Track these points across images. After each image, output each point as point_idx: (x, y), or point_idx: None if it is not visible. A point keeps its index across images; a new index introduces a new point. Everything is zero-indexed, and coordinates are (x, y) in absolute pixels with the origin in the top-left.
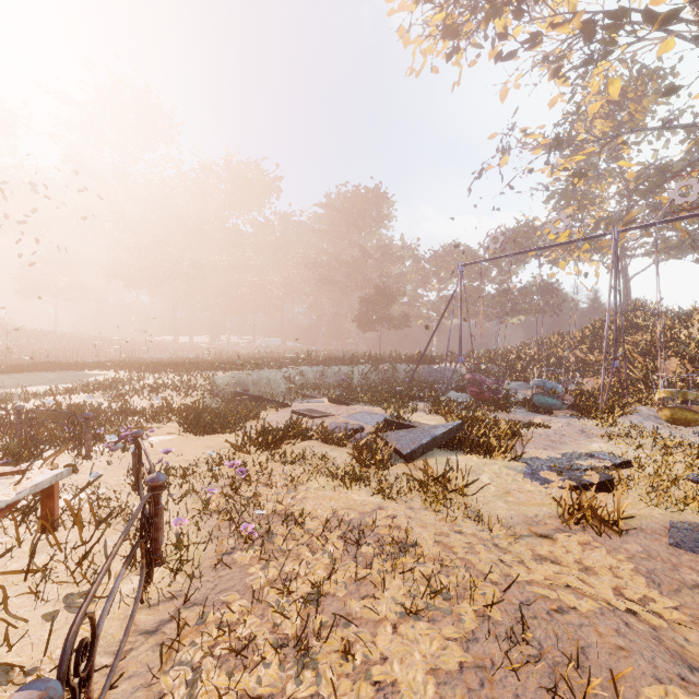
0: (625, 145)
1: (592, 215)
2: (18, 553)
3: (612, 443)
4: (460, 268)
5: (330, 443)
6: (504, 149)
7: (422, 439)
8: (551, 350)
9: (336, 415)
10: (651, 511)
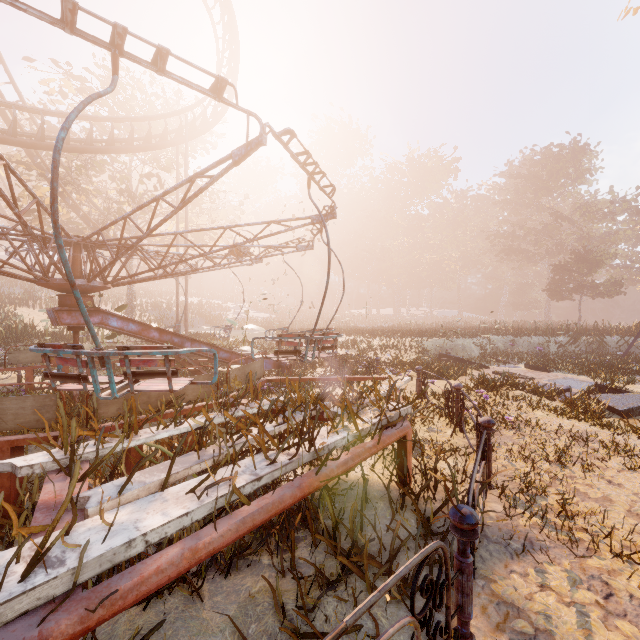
0: None
1: None
2: None
3: None
4: None
5: (540, 395)
6: None
7: None
8: None
9: (537, 379)
10: None
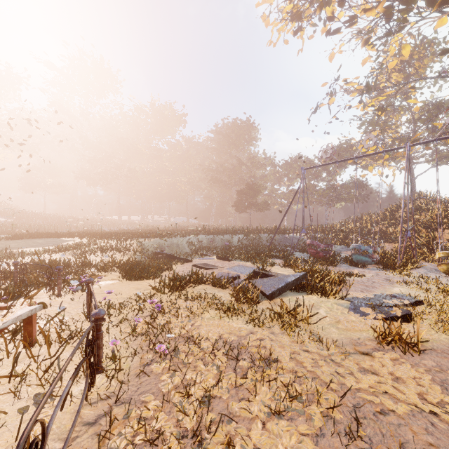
0: (413, 89)
1: (390, 136)
2: (6, 362)
3: (407, 288)
4: (303, 171)
5: (217, 287)
6: (331, 92)
7: (279, 284)
8: (362, 224)
9: (222, 267)
10: (439, 336)
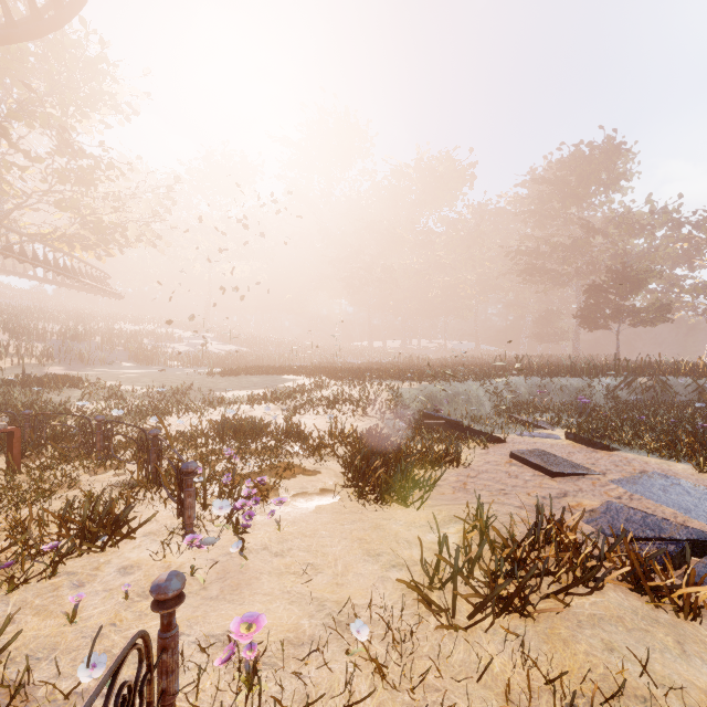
0: None
1: None
2: None
3: None
4: None
5: (655, 602)
6: None
7: None
8: None
9: (598, 474)
10: None
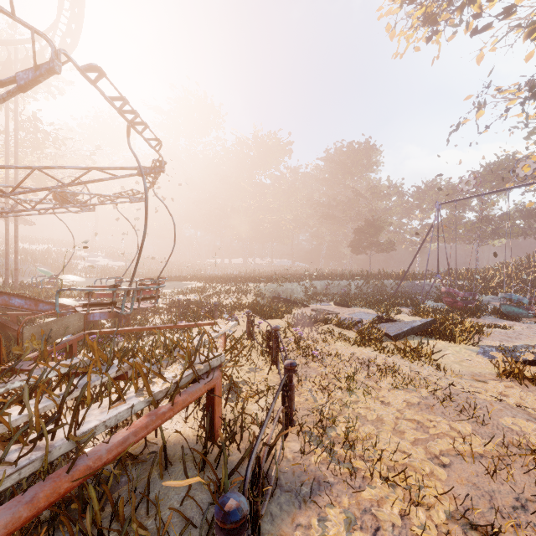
0: None
1: None
2: None
3: None
4: (437, 206)
5: (342, 328)
6: (479, 103)
7: (403, 328)
8: (529, 269)
9: (342, 313)
10: None
